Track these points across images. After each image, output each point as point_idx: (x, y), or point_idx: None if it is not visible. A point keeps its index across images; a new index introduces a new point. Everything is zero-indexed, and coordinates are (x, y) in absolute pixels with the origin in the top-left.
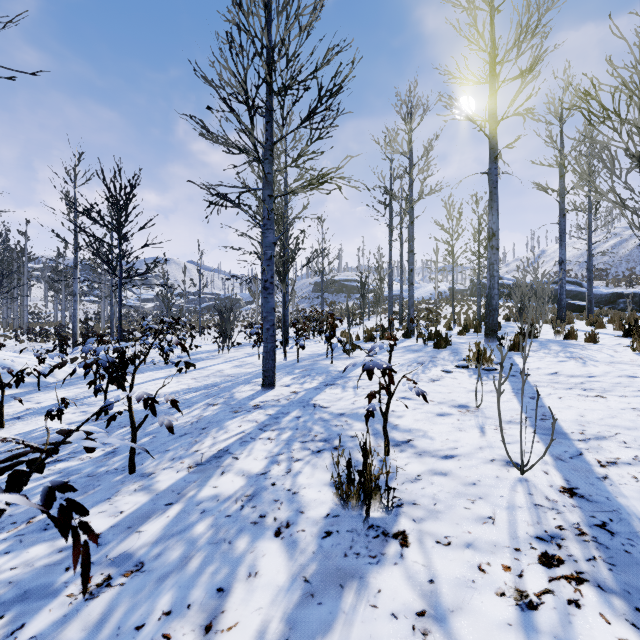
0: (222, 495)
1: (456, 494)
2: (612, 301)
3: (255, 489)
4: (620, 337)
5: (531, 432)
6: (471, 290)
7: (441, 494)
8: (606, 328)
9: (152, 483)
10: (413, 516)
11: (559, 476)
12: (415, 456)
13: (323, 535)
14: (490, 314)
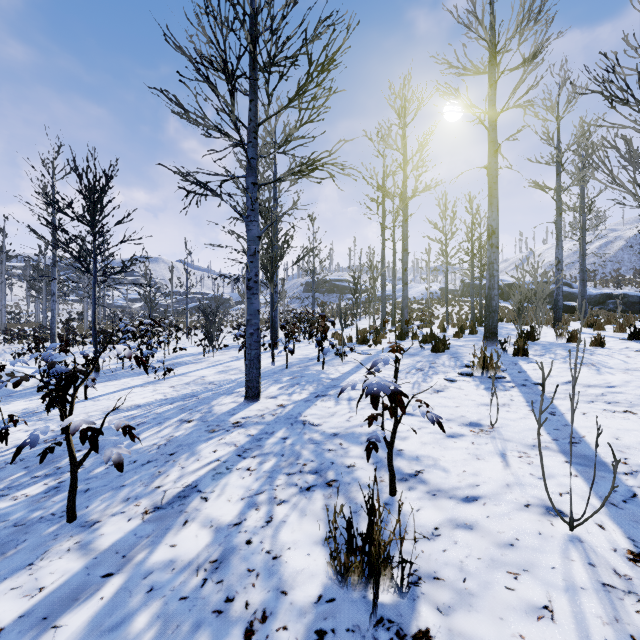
0: (180, 560)
1: (490, 562)
2: (601, 302)
3: (224, 550)
4: (625, 340)
5: (563, 461)
6: (462, 290)
7: (470, 562)
8: (605, 330)
9: (93, 538)
10: (437, 601)
11: (620, 532)
12: (428, 497)
13: (313, 638)
14: (490, 316)
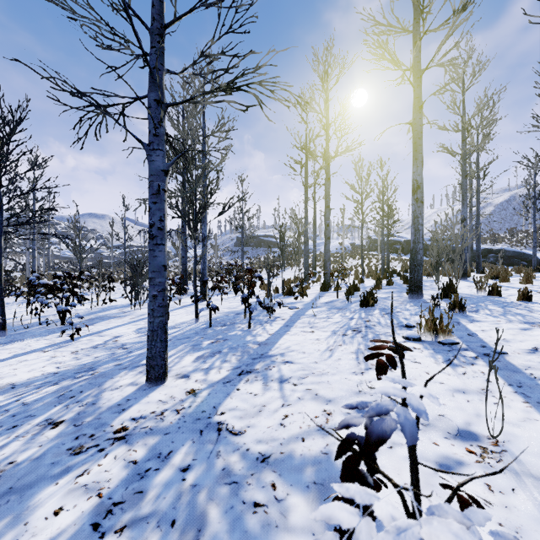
0: None
1: None
2: (484, 255)
3: None
4: None
5: None
6: (369, 245)
7: None
8: (510, 282)
9: None
10: None
11: None
12: None
13: None
14: (415, 269)
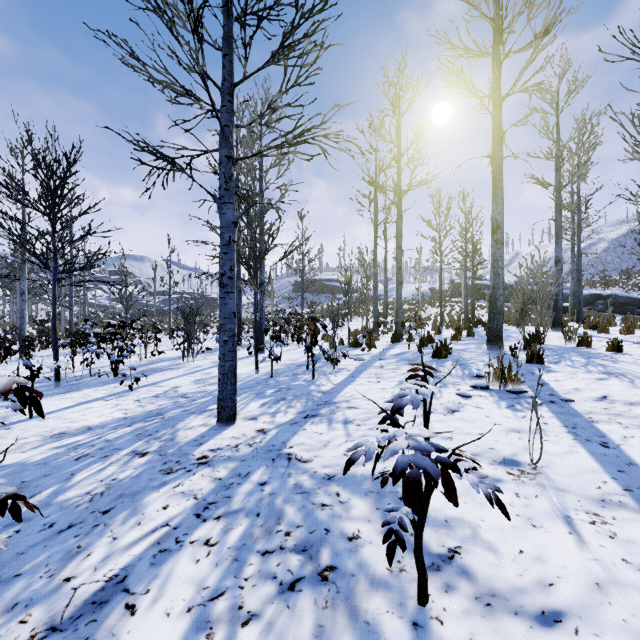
0: None
1: None
2: (591, 302)
3: None
4: None
5: None
6: (452, 291)
7: None
8: (610, 332)
9: None
10: None
11: None
12: (479, 610)
13: None
14: (494, 318)
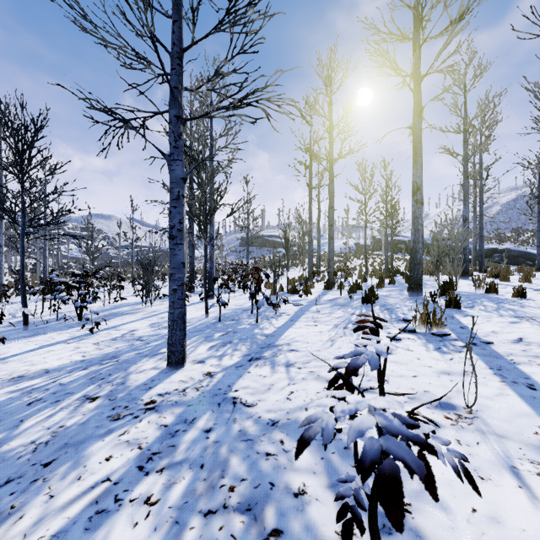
0: None
1: None
2: (488, 255)
3: None
4: None
5: None
6: (373, 245)
7: None
8: (510, 280)
9: None
10: None
11: None
12: None
13: None
14: (415, 268)
